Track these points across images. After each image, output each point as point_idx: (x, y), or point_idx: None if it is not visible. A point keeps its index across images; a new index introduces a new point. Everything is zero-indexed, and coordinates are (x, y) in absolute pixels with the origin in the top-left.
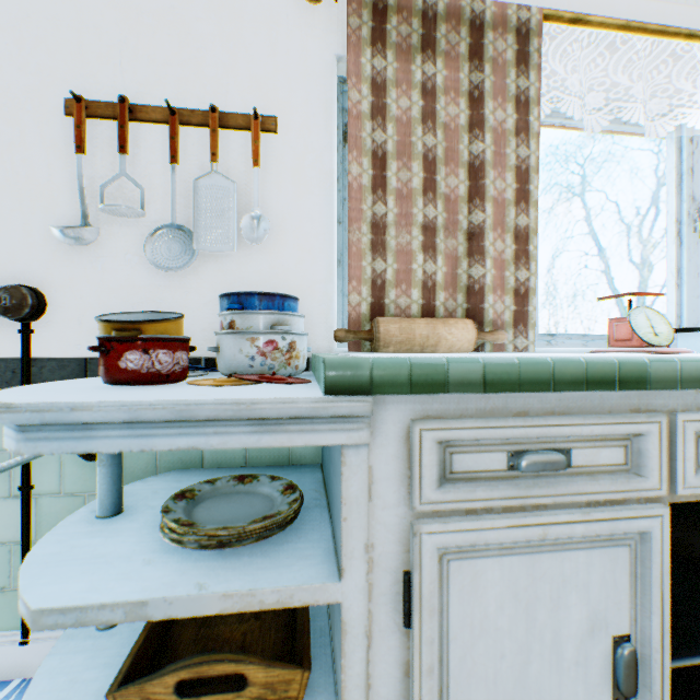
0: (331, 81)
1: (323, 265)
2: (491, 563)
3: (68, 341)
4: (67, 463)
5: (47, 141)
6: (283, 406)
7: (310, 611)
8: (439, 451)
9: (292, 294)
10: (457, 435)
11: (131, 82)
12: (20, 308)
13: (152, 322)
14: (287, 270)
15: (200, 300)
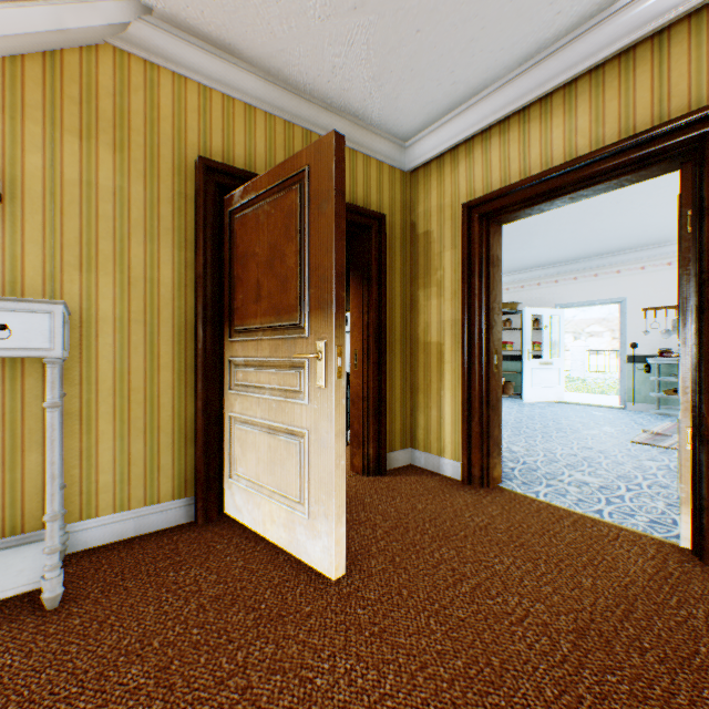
0: None
1: None
2: None
3: (641, 352)
4: (641, 374)
5: (637, 316)
6: None
7: None
8: None
9: None
10: None
11: (655, 303)
12: (633, 347)
13: (666, 350)
14: None
15: (671, 343)
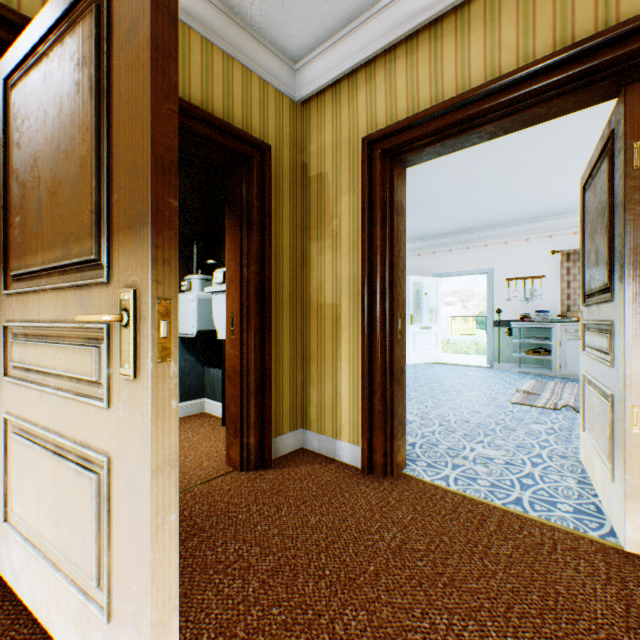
0: (557, 266)
1: (555, 302)
2: (571, 342)
3: (505, 317)
4: (504, 337)
5: (501, 285)
6: (544, 323)
7: (549, 355)
8: (564, 329)
9: (548, 308)
10: (566, 327)
11: (515, 274)
12: (499, 312)
13: (527, 315)
14: (547, 303)
15: (528, 310)
